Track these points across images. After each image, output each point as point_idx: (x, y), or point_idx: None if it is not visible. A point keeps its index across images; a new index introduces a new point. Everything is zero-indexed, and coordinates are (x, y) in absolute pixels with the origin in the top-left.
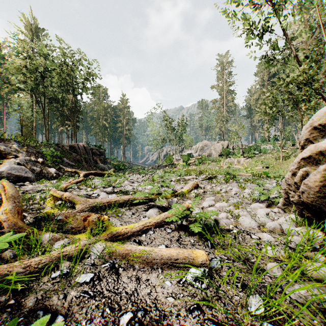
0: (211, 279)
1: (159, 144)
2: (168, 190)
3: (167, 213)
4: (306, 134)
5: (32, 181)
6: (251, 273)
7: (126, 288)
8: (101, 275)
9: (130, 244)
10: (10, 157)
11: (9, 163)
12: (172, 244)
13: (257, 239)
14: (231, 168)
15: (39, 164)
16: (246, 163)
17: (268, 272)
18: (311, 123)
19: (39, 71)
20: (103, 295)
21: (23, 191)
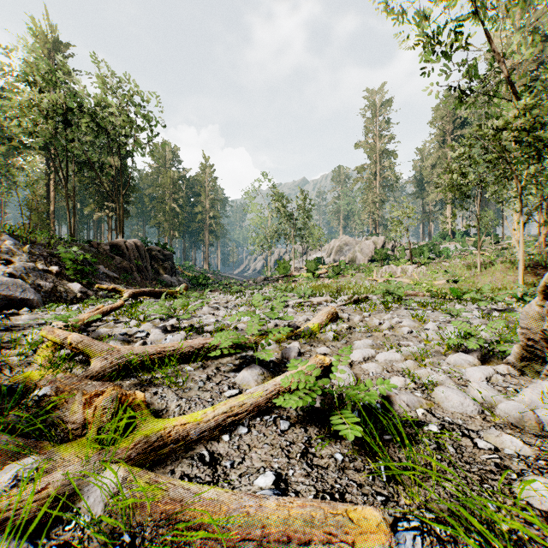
0: None
1: (267, 242)
2: (282, 324)
3: (279, 381)
4: None
5: (36, 307)
6: None
7: None
8: None
9: (190, 467)
10: None
11: None
12: (291, 466)
13: (493, 451)
14: (391, 283)
15: (51, 276)
16: (417, 274)
17: None
18: None
19: (58, 115)
20: None
21: (8, 327)
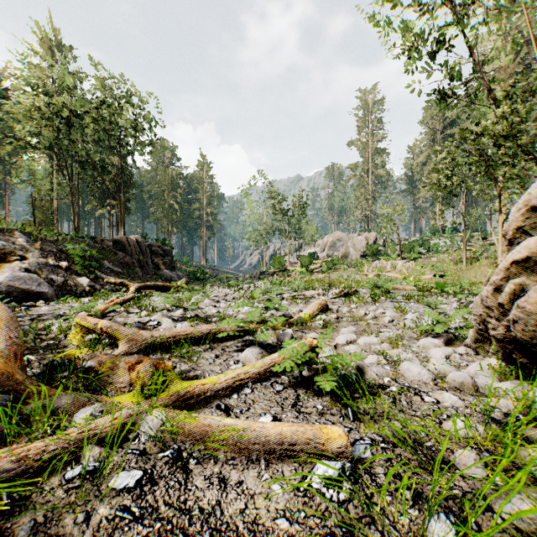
0: (356, 482)
1: (262, 237)
2: (277, 314)
3: (275, 356)
4: (518, 220)
5: (50, 299)
6: (428, 469)
7: (200, 500)
8: (155, 473)
9: (211, 412)
10: (14, 259)
11: (11, 270)
12: (284, 412)
13: (434, 404)
14: (381, 277)
15: (62, 271)
16: (406, 269)
17: (458, 468)
18: (528, 200)
19: (63, 116)
20: (157, 515)
21: (33, 317)
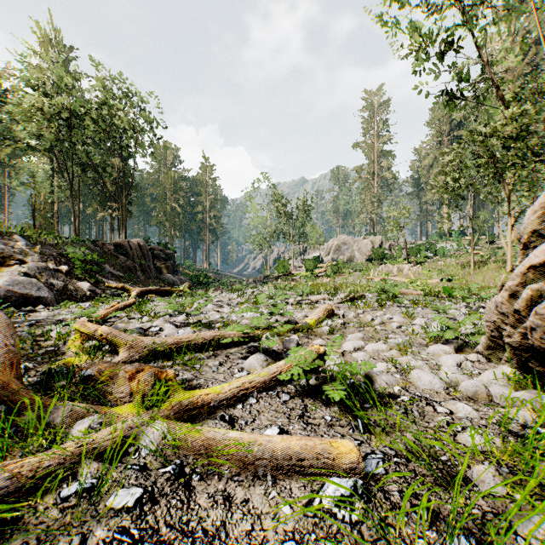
0: (369, 500)
1: (266, 241)
2: (282, 320)
3: (281, 364)
4: (534, 223)
5: (50, 304)
6: (444, 485)
7: (203, 520)
8: (156, 491)
9: (214, 424)
10: (13, 263)
11: (10, 274)
12: (291, 424)
13: (448, 414)
14: (388, 281)
15: (62, 275)
16: (412, 273)
17: (476, 484)
18: (544, 202)
19: (63, 118)
20: (158, 537)
21: (31, 323)
